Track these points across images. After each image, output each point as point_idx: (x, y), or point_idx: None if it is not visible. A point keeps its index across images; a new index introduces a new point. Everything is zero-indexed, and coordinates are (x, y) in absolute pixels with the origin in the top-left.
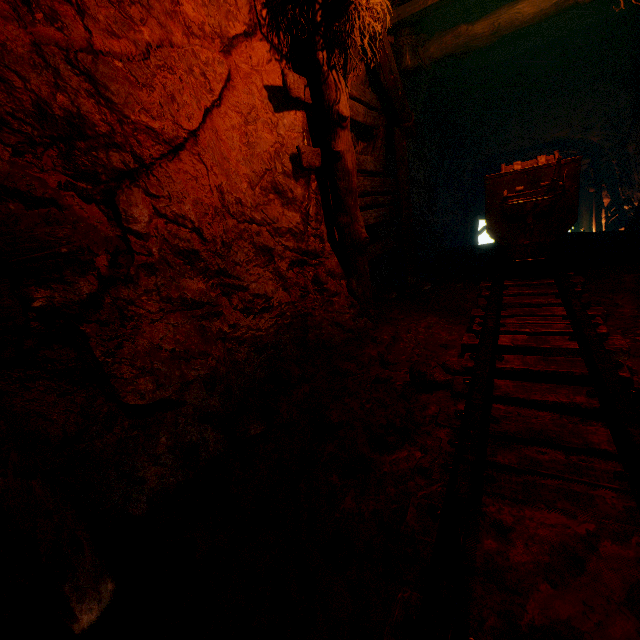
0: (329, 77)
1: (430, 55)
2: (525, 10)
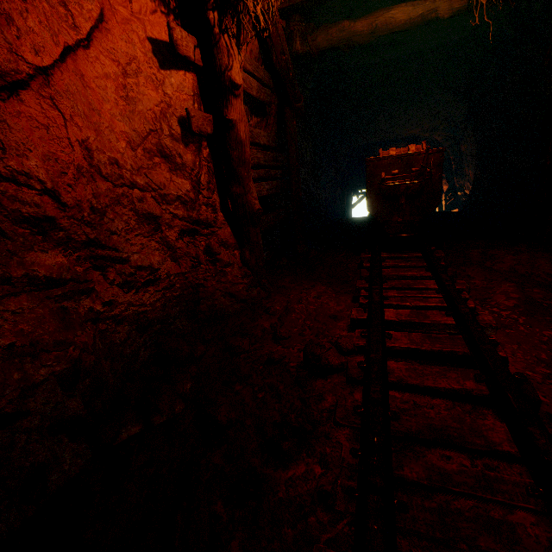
0: (221, 40)
1: (318, 44)
2: (397, 16)
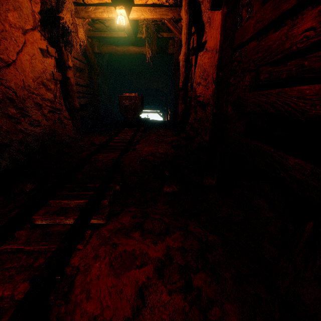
0: (65, 52)
1: (104, 51)
2: (131, 49)
